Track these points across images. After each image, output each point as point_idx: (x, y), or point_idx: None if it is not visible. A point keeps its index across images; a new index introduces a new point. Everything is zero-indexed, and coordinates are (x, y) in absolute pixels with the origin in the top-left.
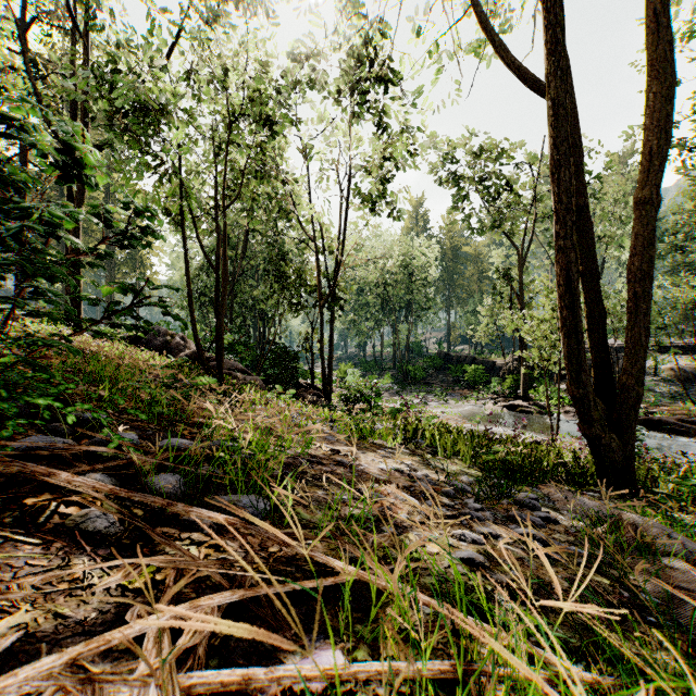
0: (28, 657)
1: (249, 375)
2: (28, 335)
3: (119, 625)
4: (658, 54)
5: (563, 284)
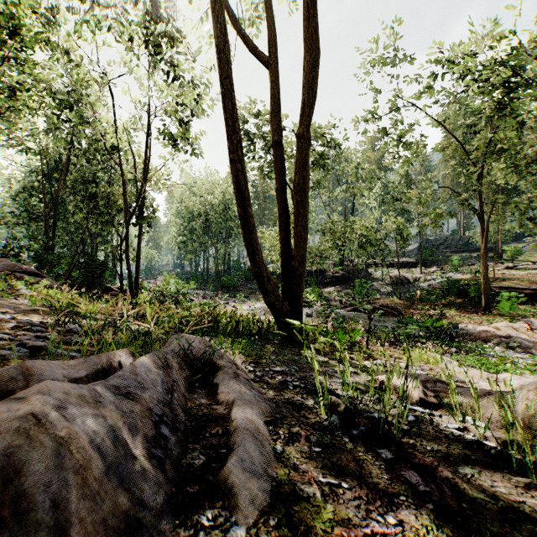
0: None
1: (43, 278)
2: None
3: None
4: (309, 35)
5: (237, 187)
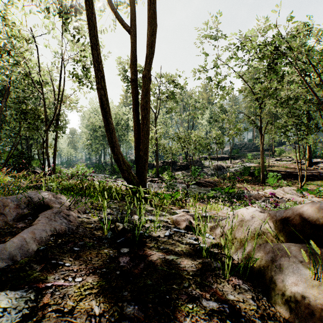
0: None
1: None
2: None
3: None
4: (149, 16)
5: (101, 105)
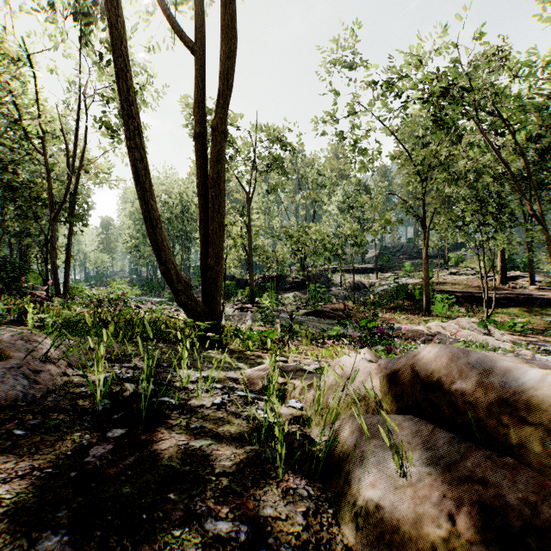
0: None
1: None
2: None
3: None
4: (222, 25)
5: (135, 177)
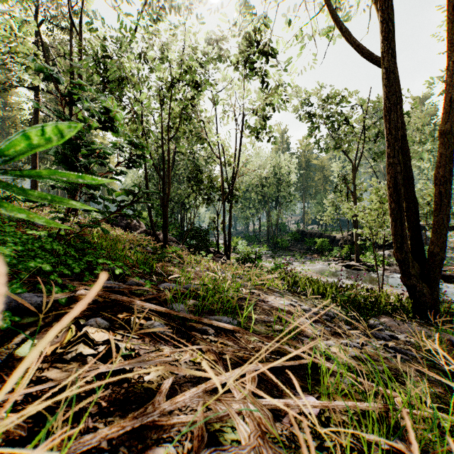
0: (173, 391)
1: (179, 245)
2: (79, 221)
3: (202, 379)
4: None
5: (392, 187)
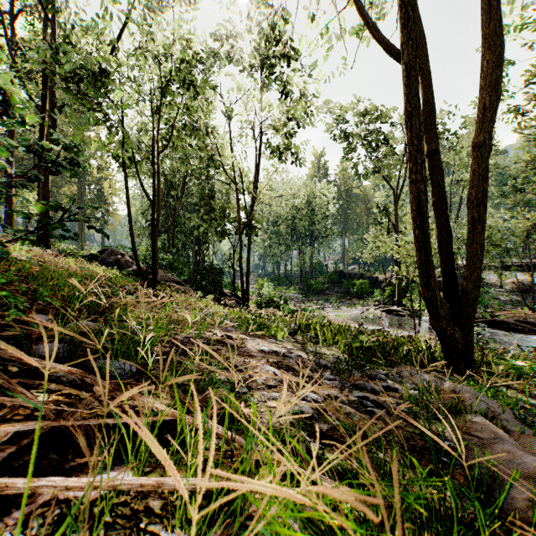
0: None
1: (183, 286)
2: None
3: None
4: (490, 30)
5: (415, 209)
